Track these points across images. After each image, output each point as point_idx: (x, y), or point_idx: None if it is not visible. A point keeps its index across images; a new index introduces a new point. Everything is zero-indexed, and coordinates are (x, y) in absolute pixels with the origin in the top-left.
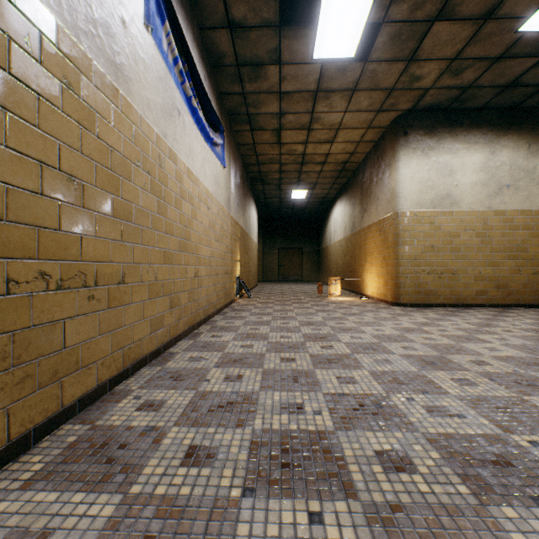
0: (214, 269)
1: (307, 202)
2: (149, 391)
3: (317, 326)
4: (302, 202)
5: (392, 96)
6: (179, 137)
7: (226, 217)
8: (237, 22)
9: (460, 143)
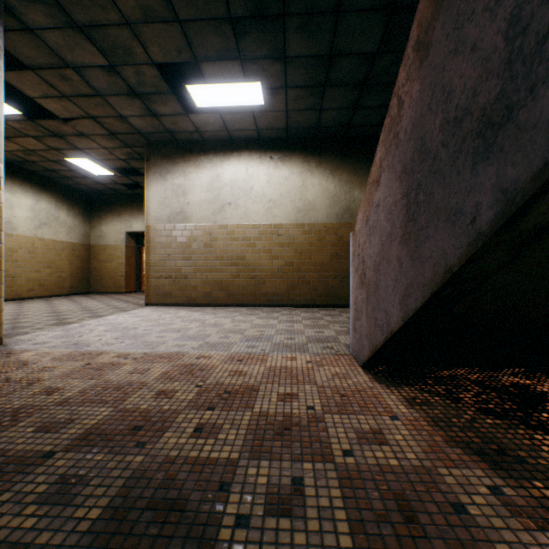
0: None
1: None
2: None
3: None
4: None
5: None
6: None
7: None
8: None
9: (19, 188)
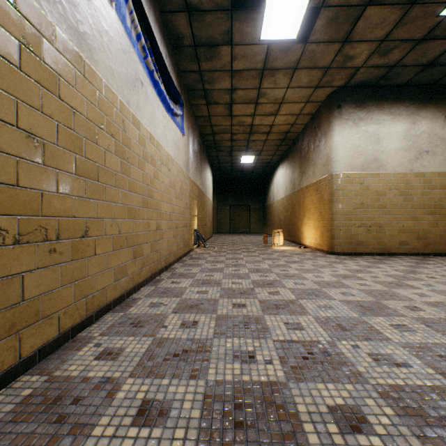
0: (174, 223)
1: (254, 166)
2: (110, 338)
3: (264, 273)
4: (250, 166)
5: (328, 74)
6: (142, 106)
7: (185, 178)
8: (194, 6)
9: (386, 115)
